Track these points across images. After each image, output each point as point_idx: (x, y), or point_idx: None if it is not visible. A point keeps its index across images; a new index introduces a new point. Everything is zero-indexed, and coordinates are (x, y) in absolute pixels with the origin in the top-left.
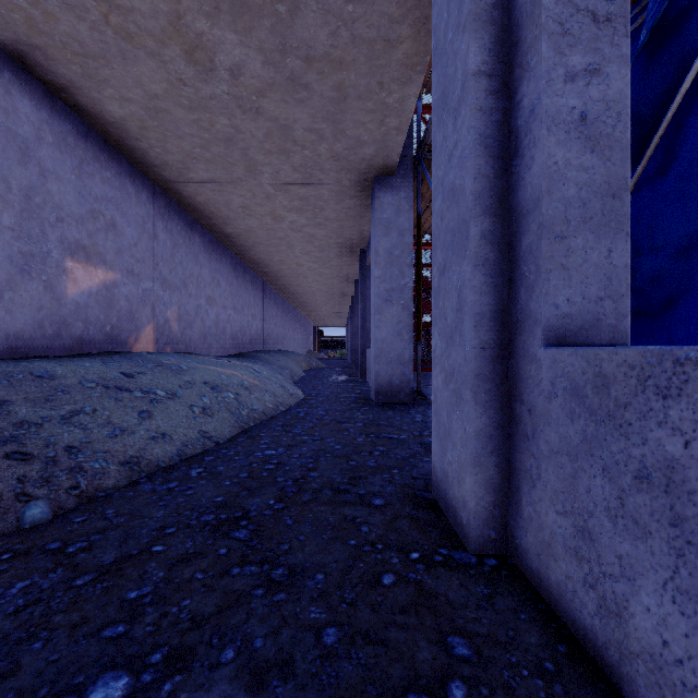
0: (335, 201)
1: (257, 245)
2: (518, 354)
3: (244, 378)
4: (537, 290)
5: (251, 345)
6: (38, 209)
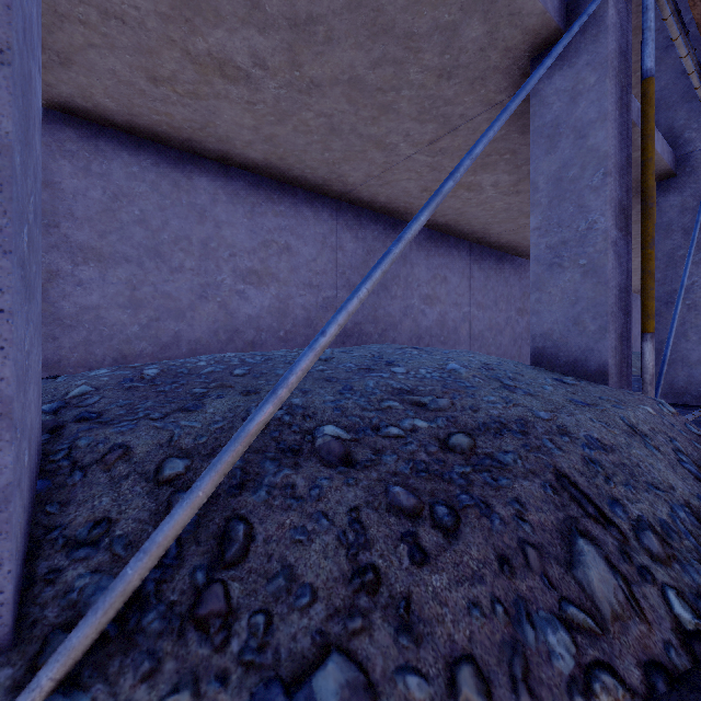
0: None
1: None
2: None
3: None
4: None
5: None
6: None
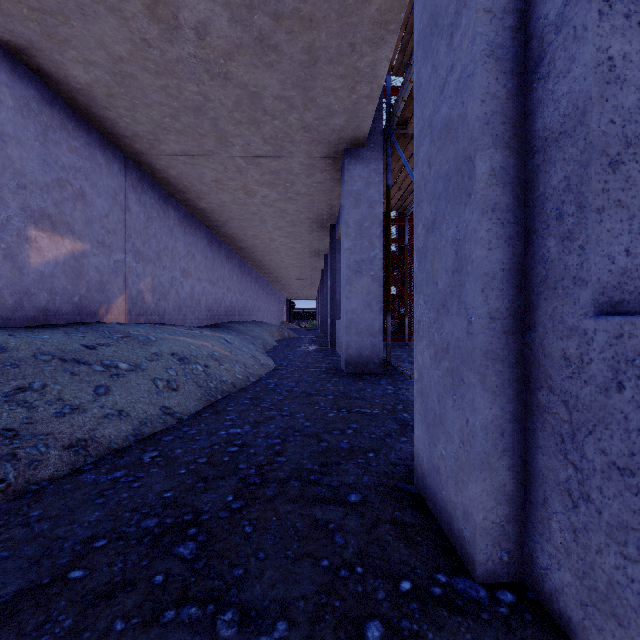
0: (305, 175)
1: (231, 220)
2: (544, 326)
3: (215, 349)
4: (580, 238)
5: (226, 316)
6: None
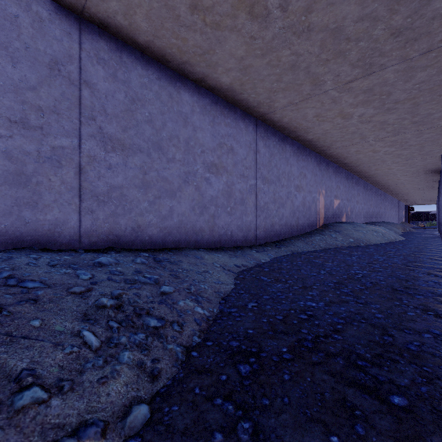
0: (421, 161)
1: (377, 176)
2: None
3: (382, 230)
4: None
5: (369, 219)
6: (331, 190)
